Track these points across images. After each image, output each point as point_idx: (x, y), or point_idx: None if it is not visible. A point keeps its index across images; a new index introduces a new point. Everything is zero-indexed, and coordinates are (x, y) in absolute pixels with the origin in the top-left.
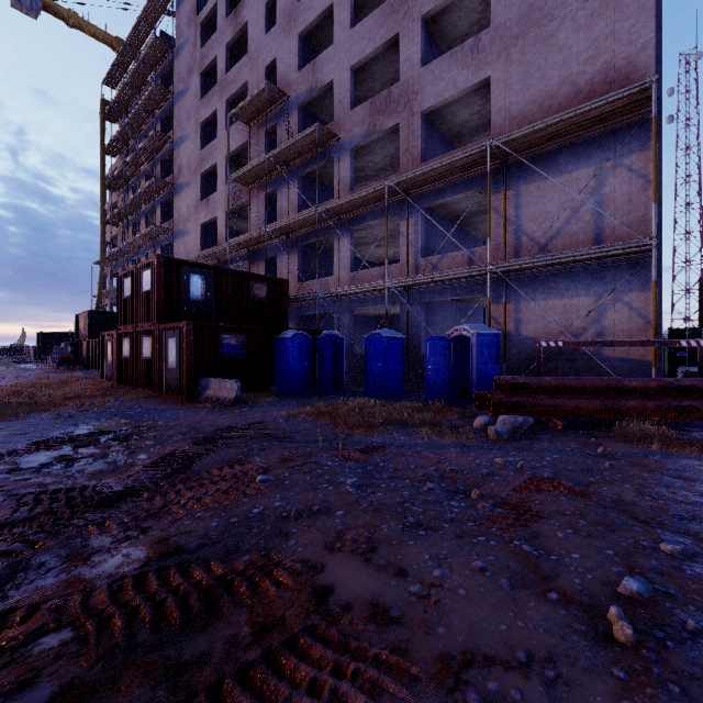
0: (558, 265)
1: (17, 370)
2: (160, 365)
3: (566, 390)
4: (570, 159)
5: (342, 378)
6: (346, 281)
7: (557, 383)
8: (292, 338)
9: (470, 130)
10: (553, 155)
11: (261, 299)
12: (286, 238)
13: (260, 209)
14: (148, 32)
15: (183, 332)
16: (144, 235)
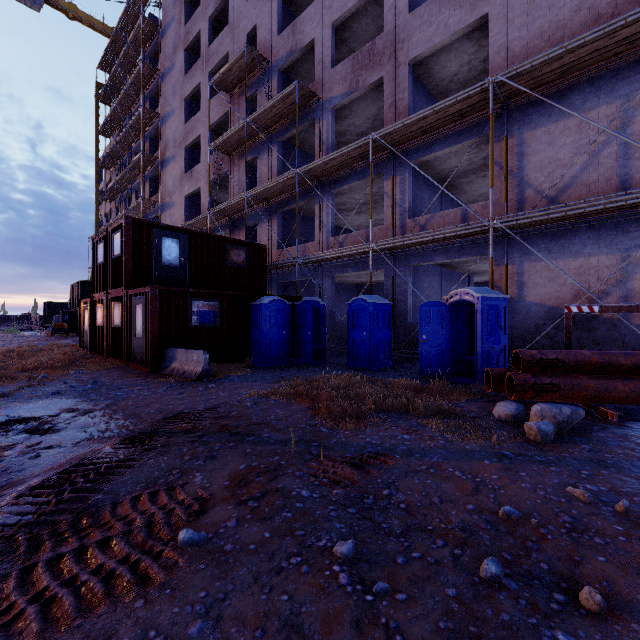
0: (574, 218)
1: (13, 337)
2: (128, 333)
3: (613, 368)
4: (587, 96)
5: (322, 348)
6: (327, 246)
7: (601, 360)
8: (269, 305)
9: (458, 84)
10: (565, 93)
11: (239, 265)
12: (266, 205)
13: (241, 177)
14: (138, 15)
15: (148, 297)
16: (133, 208)
